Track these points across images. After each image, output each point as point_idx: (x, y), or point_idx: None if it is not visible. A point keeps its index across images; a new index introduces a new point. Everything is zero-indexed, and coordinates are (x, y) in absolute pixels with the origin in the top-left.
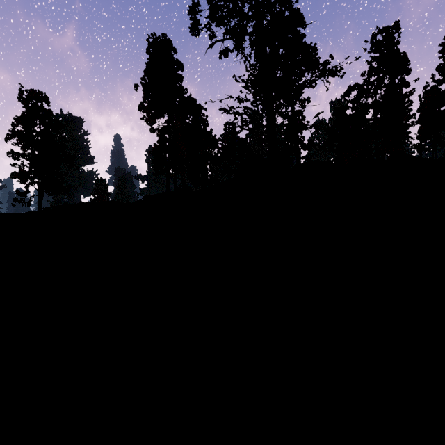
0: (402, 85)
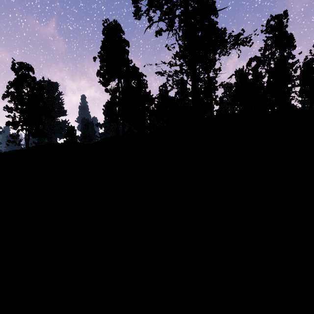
0: (289, 57)
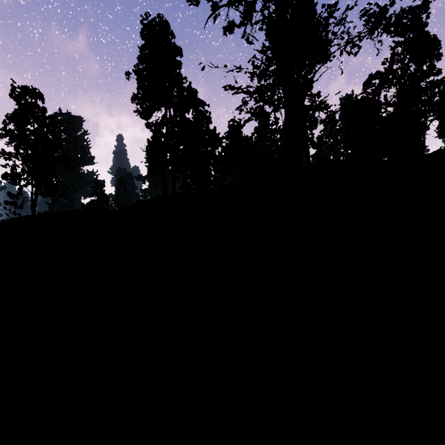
0: (431, 72)
